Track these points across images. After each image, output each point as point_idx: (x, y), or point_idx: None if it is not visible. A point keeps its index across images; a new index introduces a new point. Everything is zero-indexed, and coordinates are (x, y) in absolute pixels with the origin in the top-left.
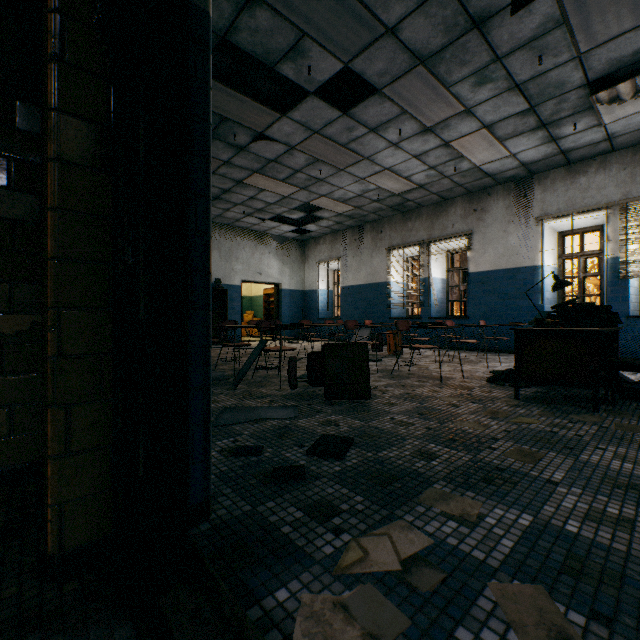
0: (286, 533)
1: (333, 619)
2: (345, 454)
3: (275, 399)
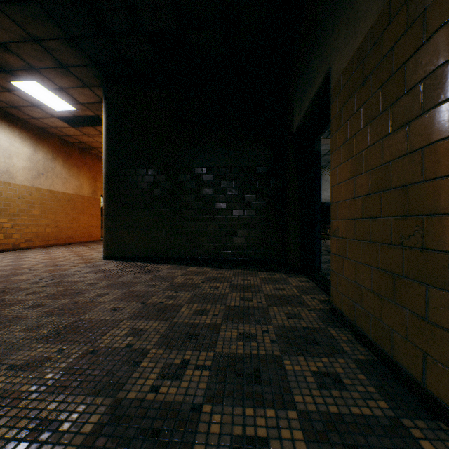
0: None
1: None
2: None
3: None
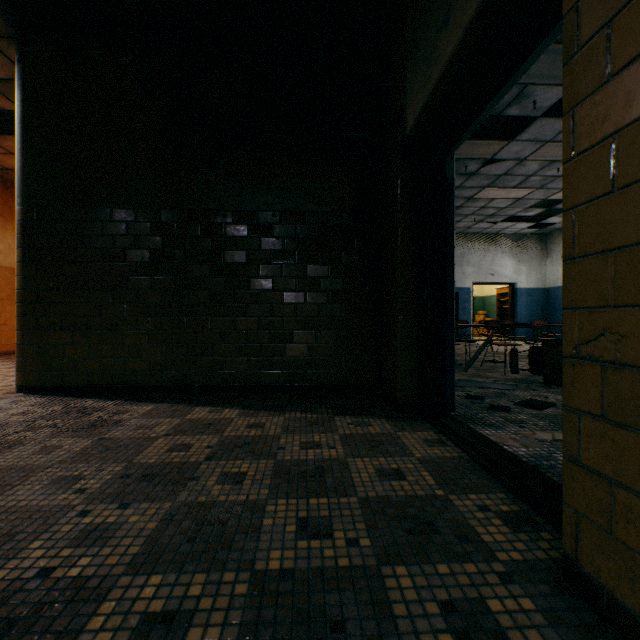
0: (492, 422)
1: (508, 439)
2: (543, 408)
3: (498, 380)
